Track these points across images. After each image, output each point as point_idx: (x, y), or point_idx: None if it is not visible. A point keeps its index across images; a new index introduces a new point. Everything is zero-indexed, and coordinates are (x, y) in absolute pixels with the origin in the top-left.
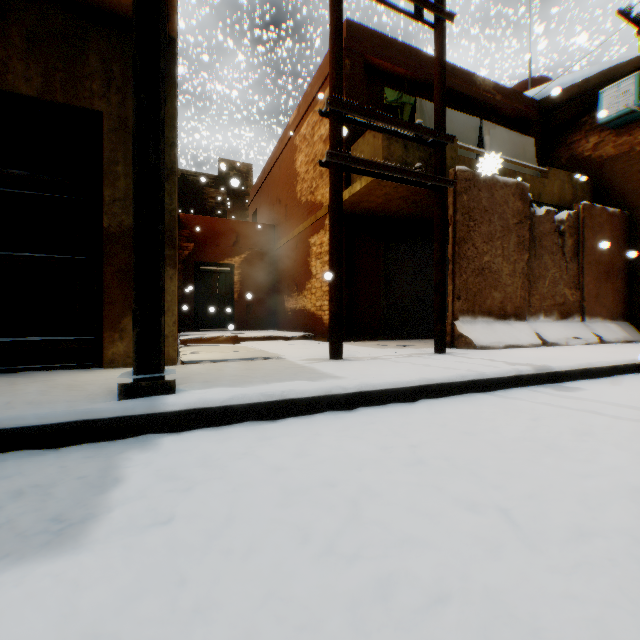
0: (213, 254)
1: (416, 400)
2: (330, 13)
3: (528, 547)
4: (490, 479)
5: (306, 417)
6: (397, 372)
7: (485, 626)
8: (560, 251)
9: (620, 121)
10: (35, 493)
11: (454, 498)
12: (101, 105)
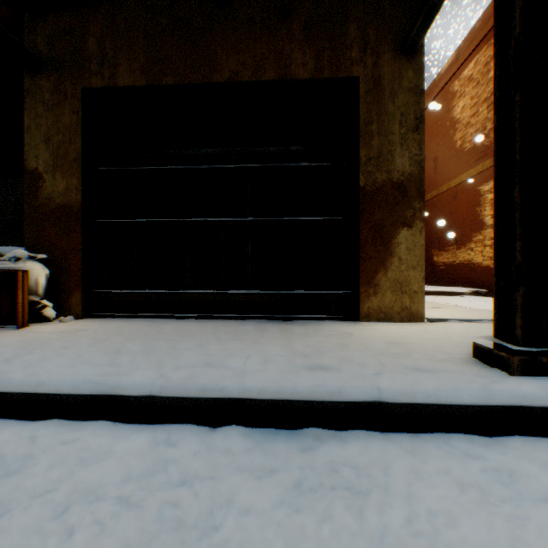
0: None
1: None
2: None
3: None
4: None
5: None
6: None
7: None
8: None
9: None
10: None
11: None
12: (357, 71)
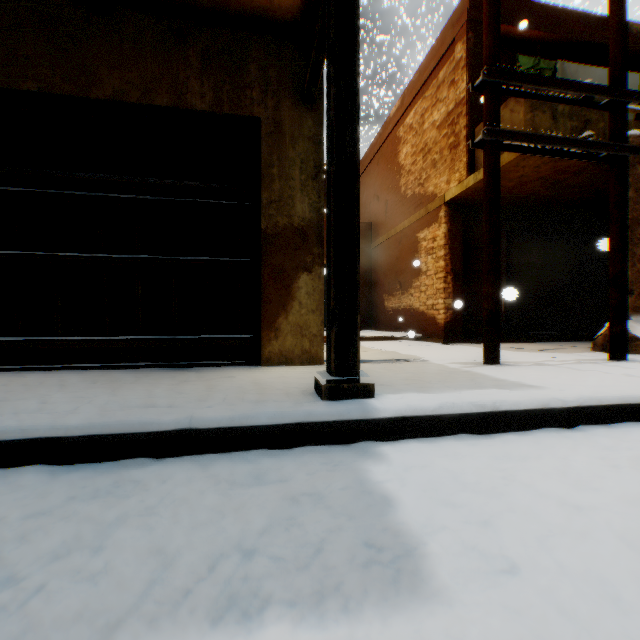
0: None
1: None
2: None
3: None
4: None
5: (522, 433)
6: (602, 383)
7: None
8: None
9: None
10: (310, 504)
11: None
12: (259, 111)
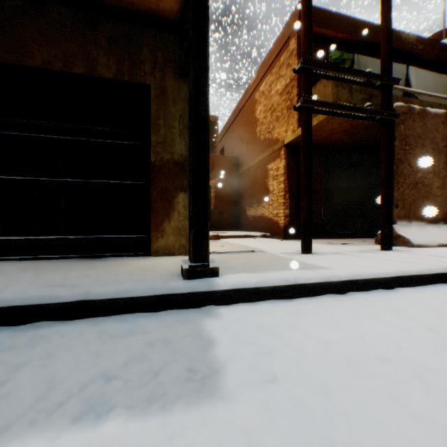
0: None
1: (392, 288)
2: None
3: None
4: None
5: (312, 298)
6: (369, 265)
7: None
8: None
9: None
10: (161, 346)
11: None
12: (149, 80)
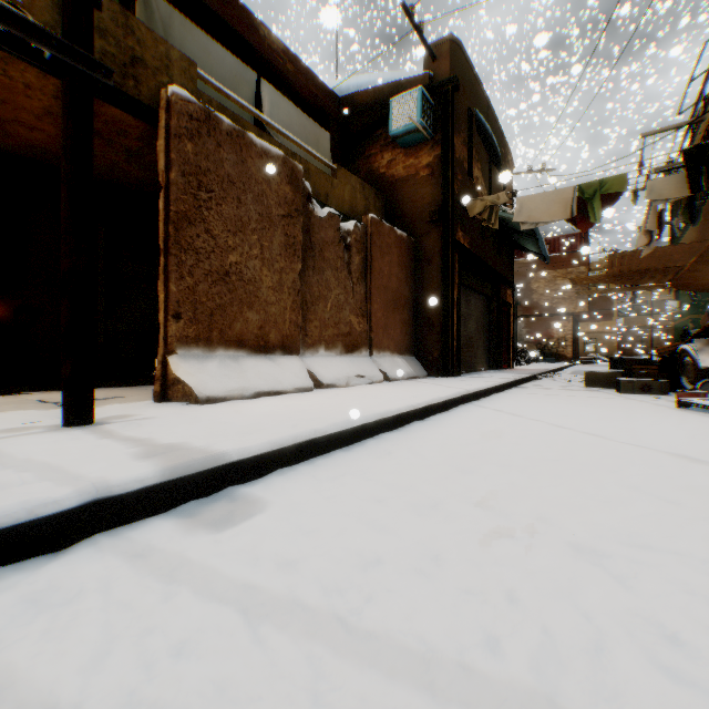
0: None
1: None
2: None
3: None
4: None
5: None
6: None
7: None
8: (348, 269)
9: (409, 140)
10: None
11: None
12: None
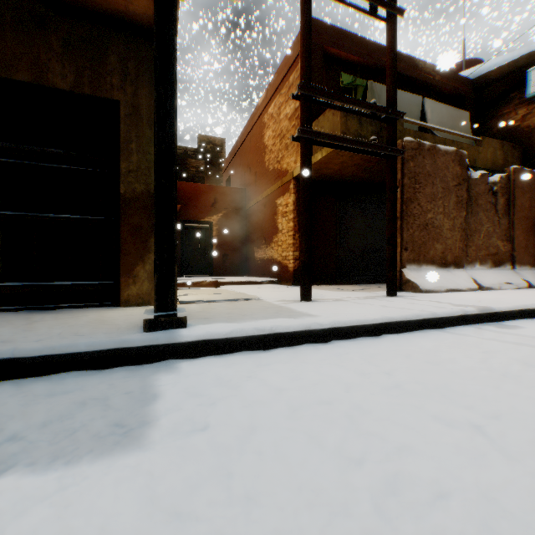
0: (196, 213)
1: (379, 335)
2: (300, 13)
3: (505, 457)
4: (459, 401)
5: (291, 348)
6: (361, 311)
7: (485, 518)
8: (493, 208)
9: None
10: (95, 404)
11: (432, 416)
12: (118, 95)
